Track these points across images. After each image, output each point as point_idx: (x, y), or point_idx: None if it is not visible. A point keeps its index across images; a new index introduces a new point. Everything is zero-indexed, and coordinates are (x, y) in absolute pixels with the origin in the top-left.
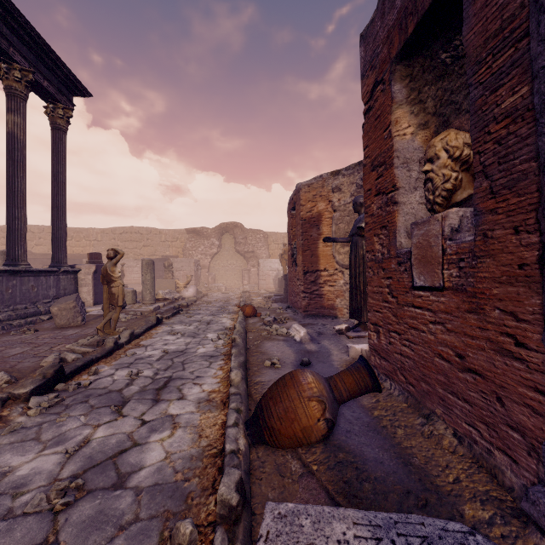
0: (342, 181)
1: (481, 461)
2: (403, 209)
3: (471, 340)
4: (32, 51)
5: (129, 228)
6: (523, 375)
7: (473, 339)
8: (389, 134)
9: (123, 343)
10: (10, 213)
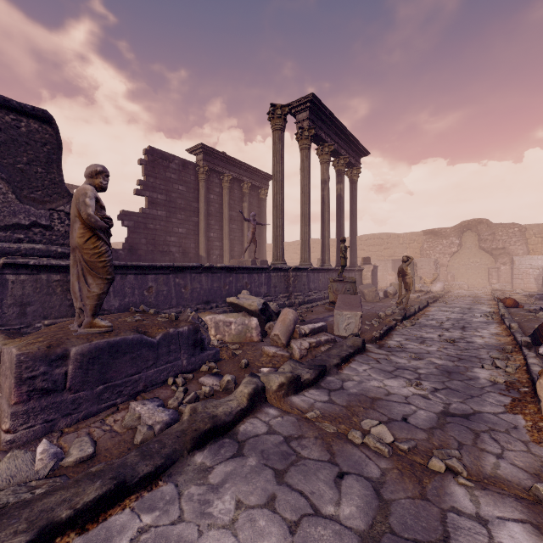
0: None
1: None
2: None
3: None
4: (347, 145)
5: (372, 235)
6: None
7: None
8: None
9: (416, 311)
10: (338, 238)
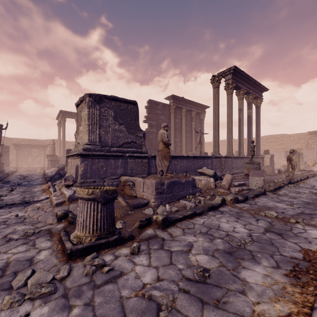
0: None
1: None
2: None
3: None
4: (254, 87)
5: (271, 136)
6: None
7: None
8: None
9: (298, 181)
10: (248, 140)
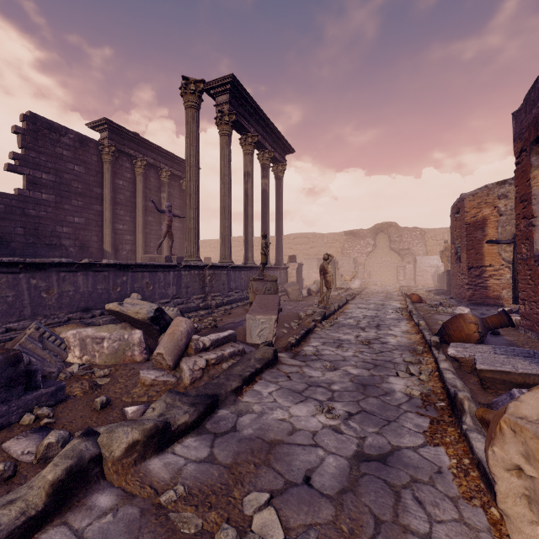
0: (509, 189)
1: None
2: (538, 229)
3: None
4: (272, 139)
5: (300, 234)
6: None
7: None
8: (529, 184)
9: (336, 309)
10: None
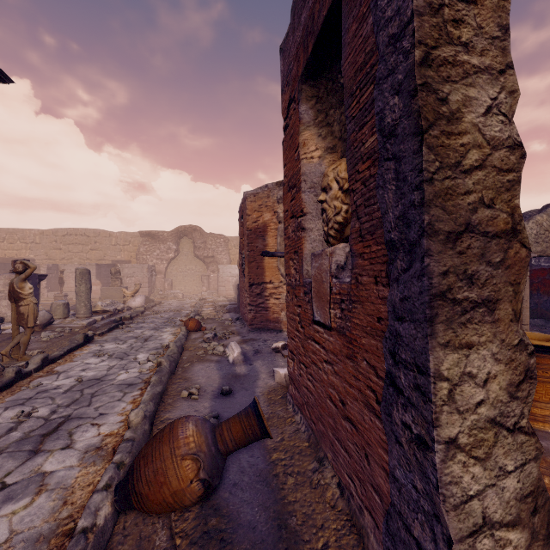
0: None
1: (354, 519)
2: (310, 236)
3: (349, 387)
4: None
5: (74, 230)
6: (381, 436)
7: (350, 387)
8: (298, 155)
9: (30, 371)
10: None
